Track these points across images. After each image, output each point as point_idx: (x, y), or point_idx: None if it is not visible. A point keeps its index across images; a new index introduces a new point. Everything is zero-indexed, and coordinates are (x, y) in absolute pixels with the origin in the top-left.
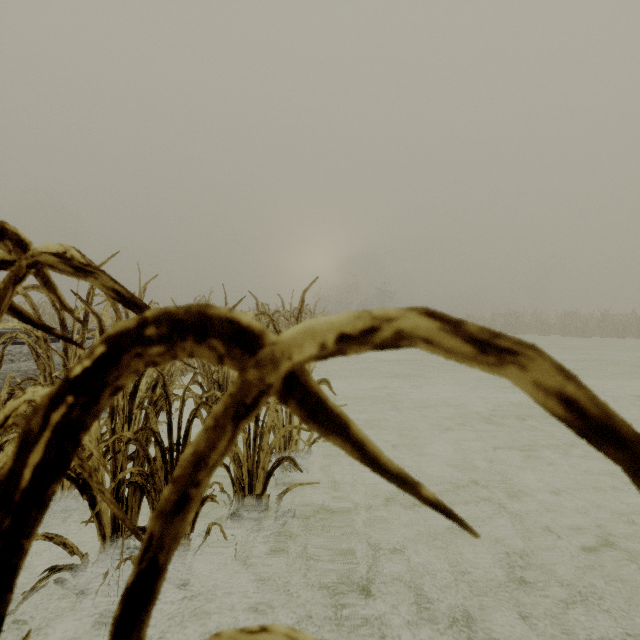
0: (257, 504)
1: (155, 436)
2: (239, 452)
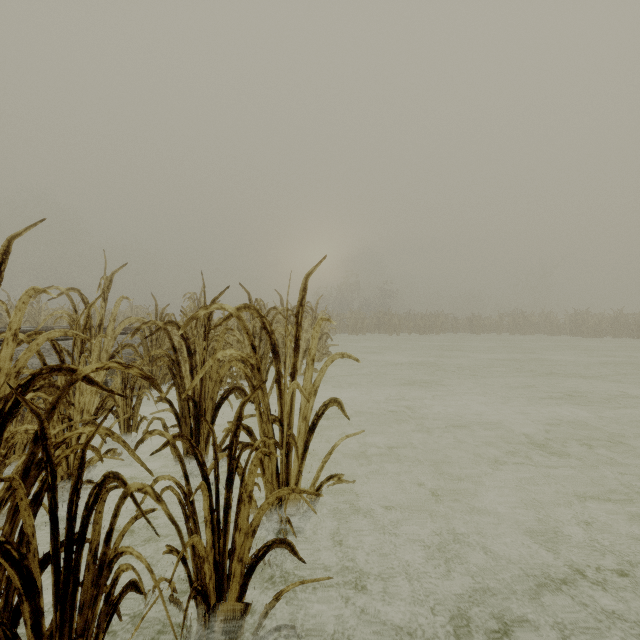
0: (230, 618)
1: (3, 550)
2: (196, 543)
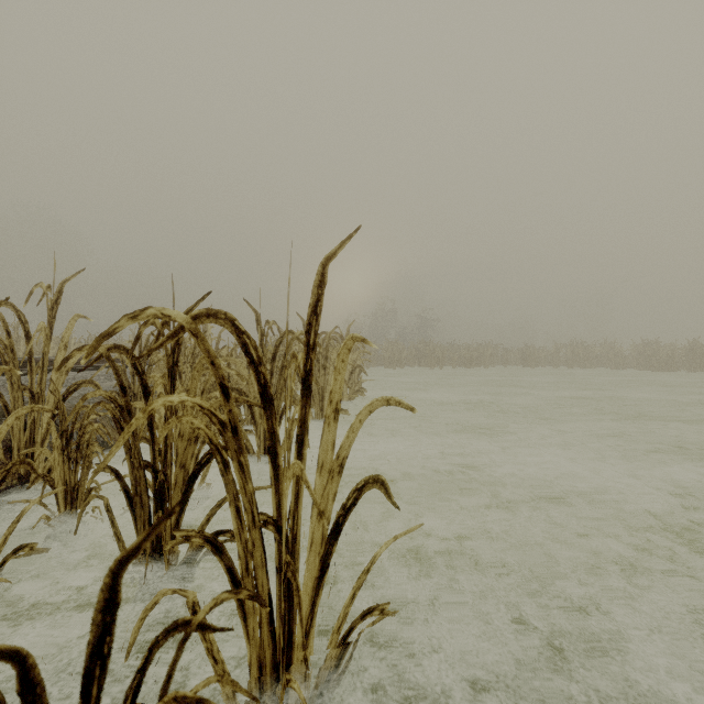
0: None
1: None
2: None
